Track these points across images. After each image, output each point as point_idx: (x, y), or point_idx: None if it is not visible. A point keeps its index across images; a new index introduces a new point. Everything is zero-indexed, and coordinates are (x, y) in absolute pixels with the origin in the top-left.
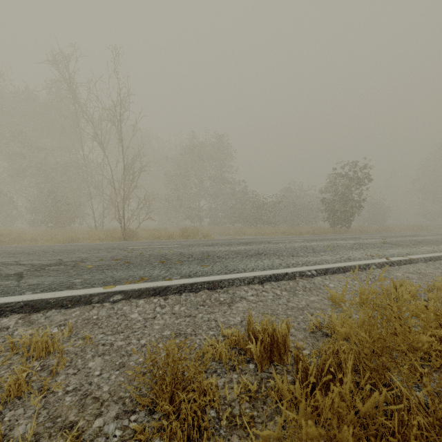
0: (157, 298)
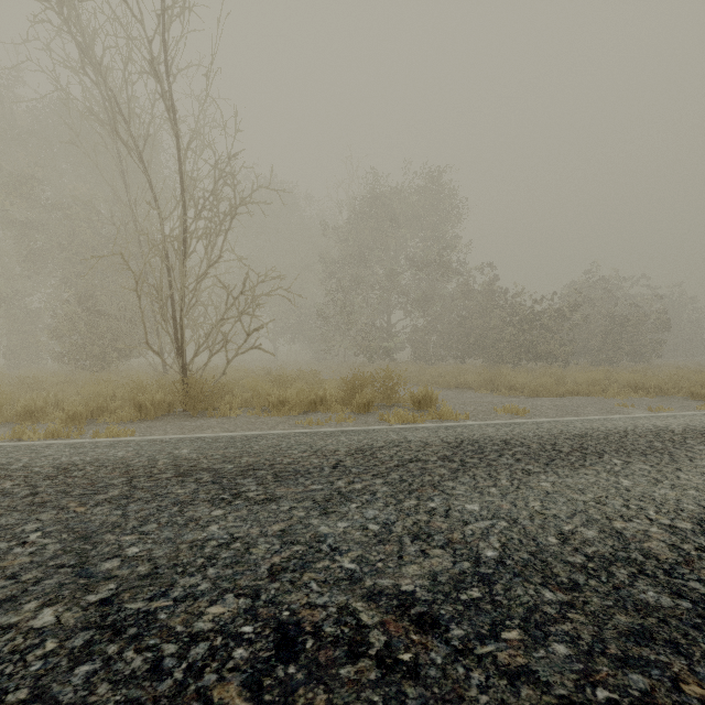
0: None
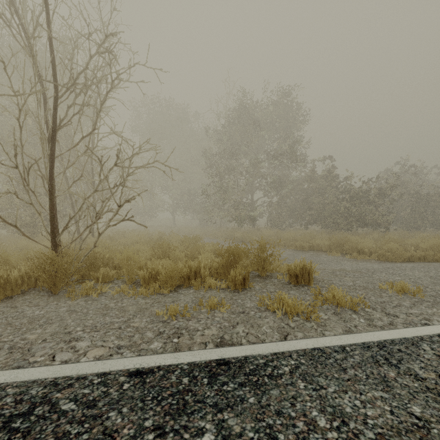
0: None
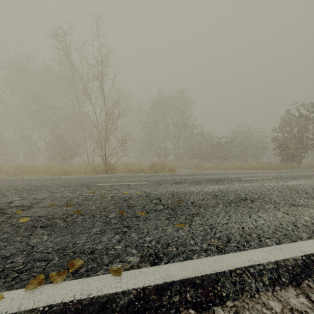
0: None
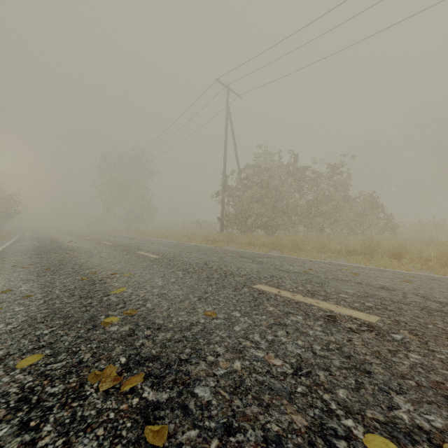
0: None
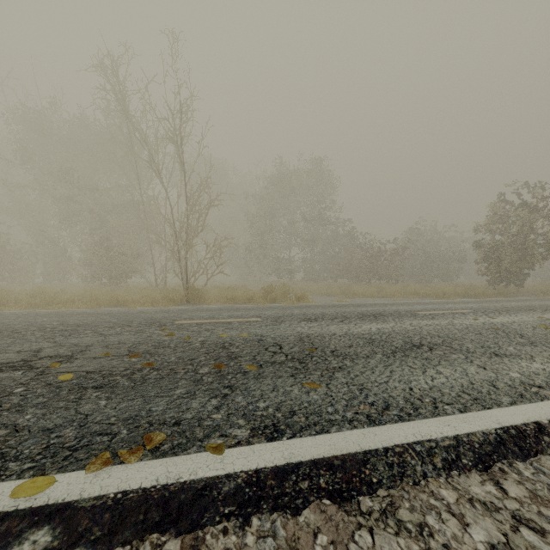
0: (163, 546)
